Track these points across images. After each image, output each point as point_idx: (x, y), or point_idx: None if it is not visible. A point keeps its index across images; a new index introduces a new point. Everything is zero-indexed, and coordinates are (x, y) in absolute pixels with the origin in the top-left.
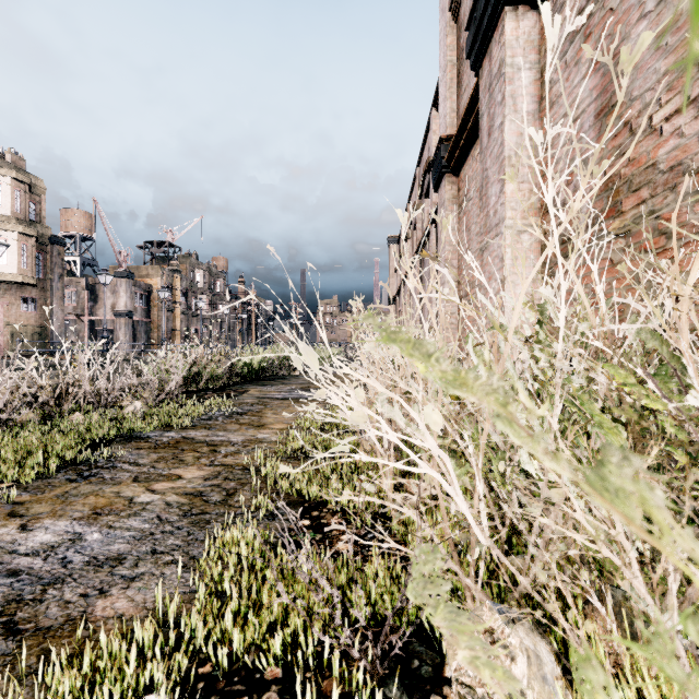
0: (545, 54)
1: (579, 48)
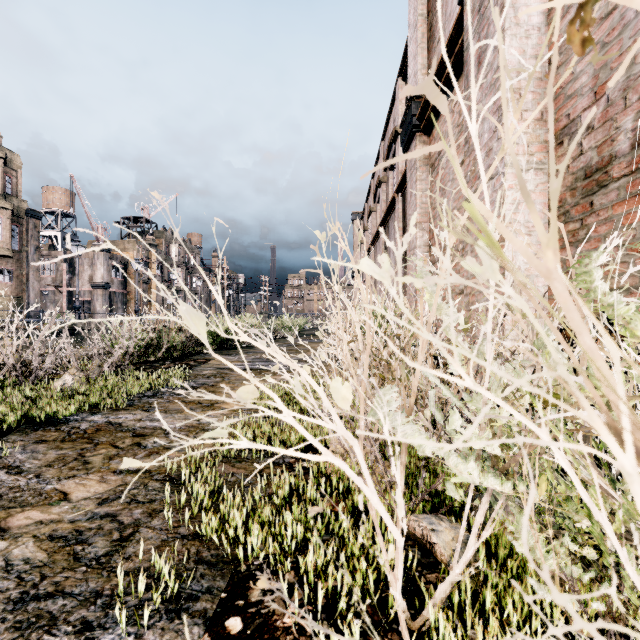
0: None
1: None
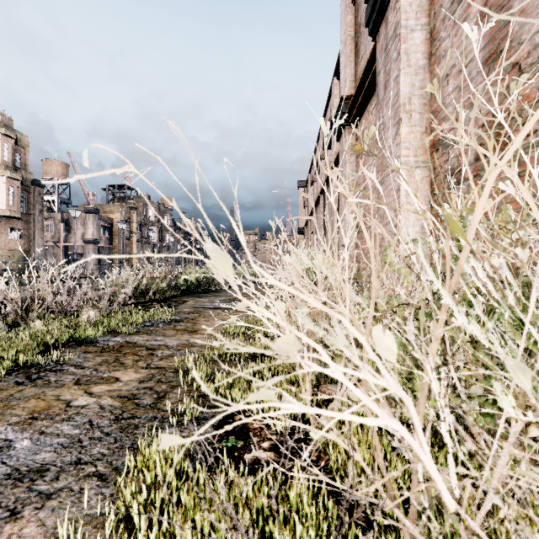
0: (434, 16)
1: (467, 6)
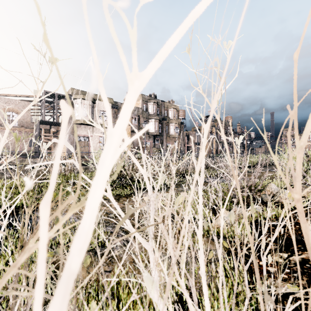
0: None
1: None
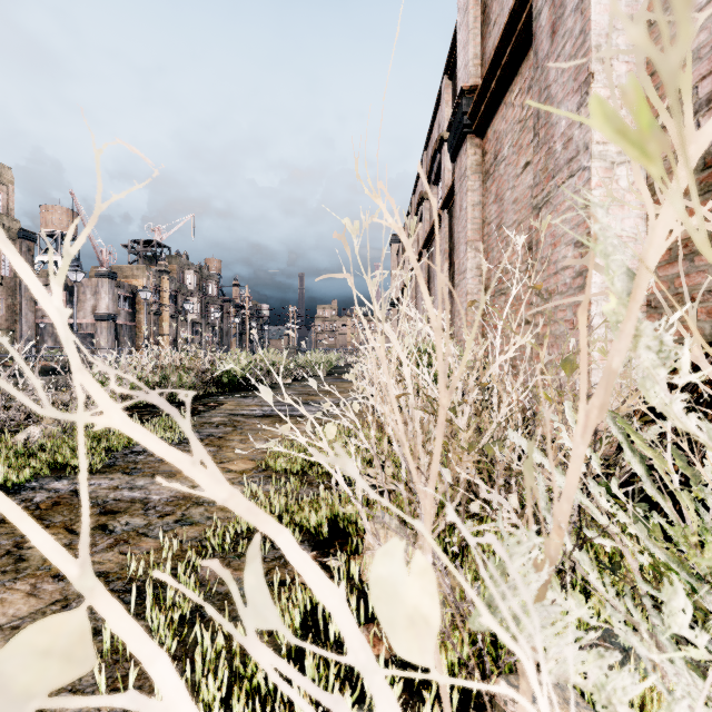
0: None
1: None
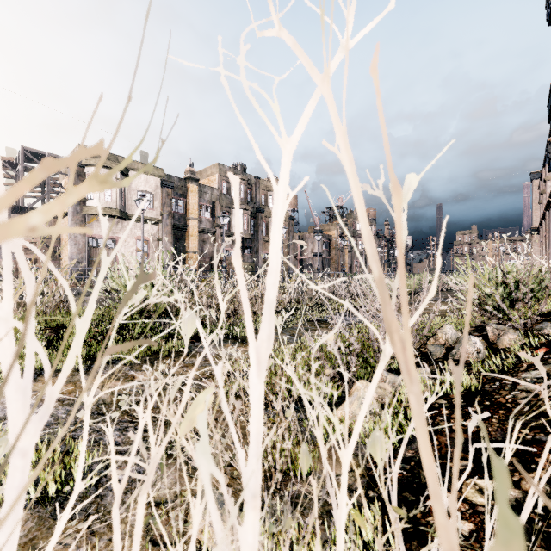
0: None
1: None
